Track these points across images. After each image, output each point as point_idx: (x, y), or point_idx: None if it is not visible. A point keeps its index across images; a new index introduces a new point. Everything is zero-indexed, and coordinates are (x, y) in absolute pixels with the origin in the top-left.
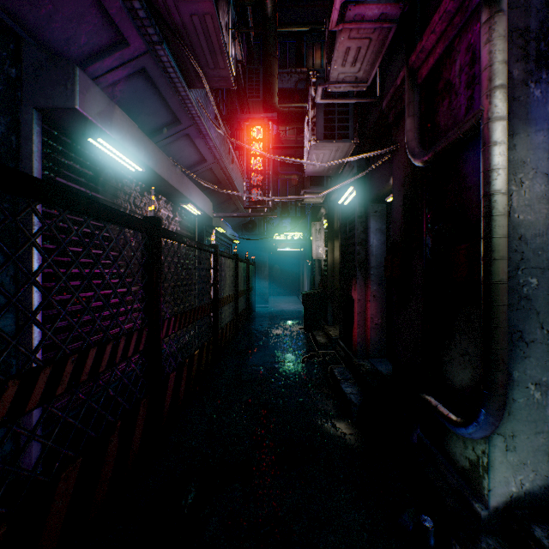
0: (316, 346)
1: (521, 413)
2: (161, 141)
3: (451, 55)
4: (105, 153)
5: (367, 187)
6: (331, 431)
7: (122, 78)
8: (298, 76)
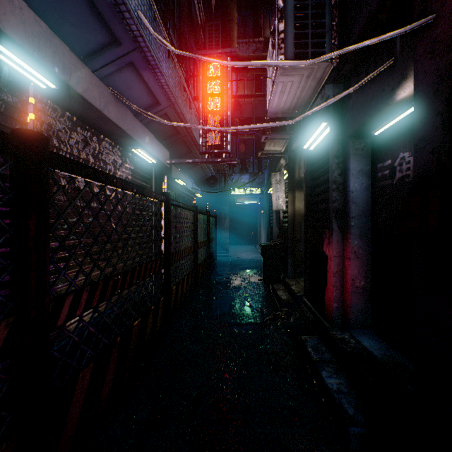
0: (277, 303)
1: None
2: (100, 69)
3: None
4: None
5: (346, 119)
6: None
7: None
8: (255, 45)
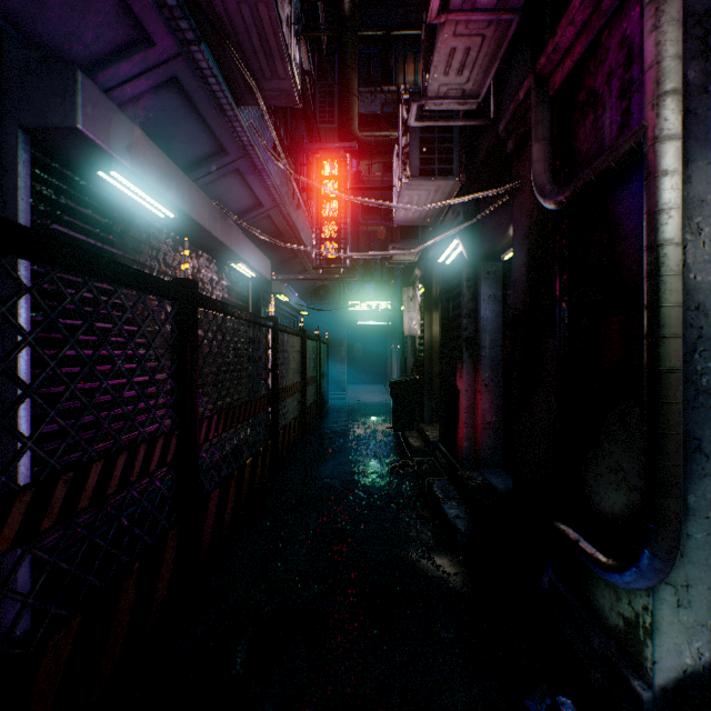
0: (408, 452)
1: (698, 554)
2: (202, 178)
3: (597, 54)
4: (123, 192)
5: (477, 240)
6: (430, 570)
7: (146, 91)
8: (384, 97)
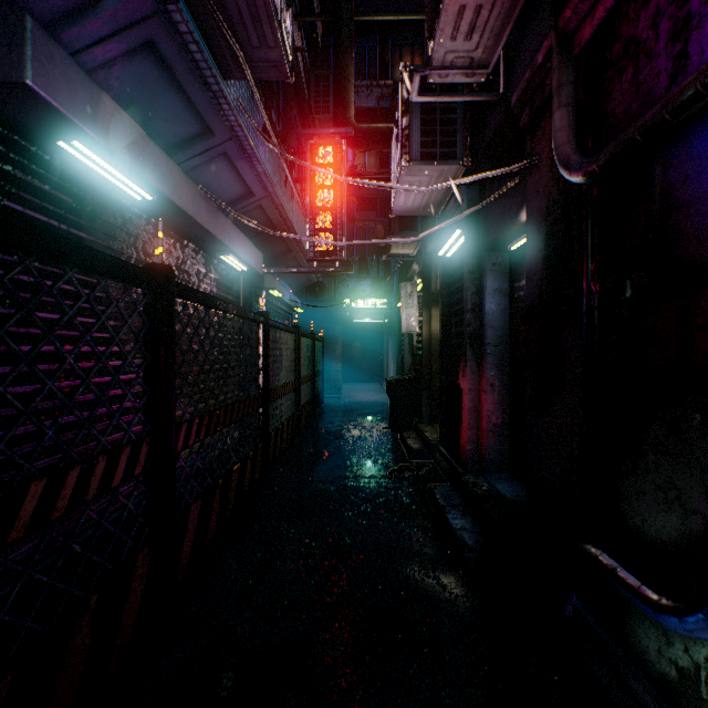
0: (407, 454)
1: None
2: (186, 161)
3: None
4: (91, 168)
5: (482, 229)
6: (435, 592)
7: (119, 57)
8: (380, 91)
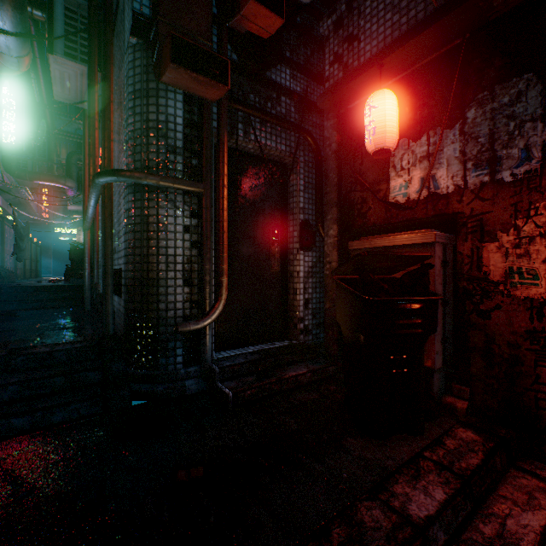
0: None
1: None
2: (2, 195)
3: None
4: None
5: None
6: None
7: None
8: (78, 125)
